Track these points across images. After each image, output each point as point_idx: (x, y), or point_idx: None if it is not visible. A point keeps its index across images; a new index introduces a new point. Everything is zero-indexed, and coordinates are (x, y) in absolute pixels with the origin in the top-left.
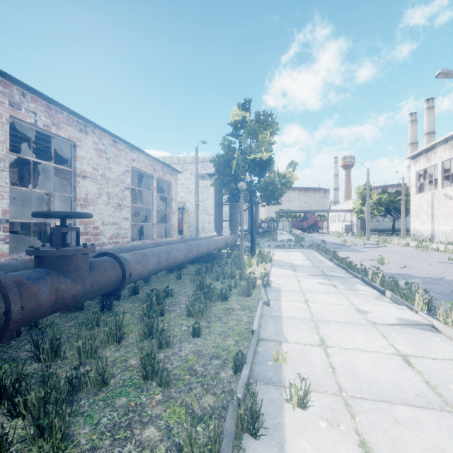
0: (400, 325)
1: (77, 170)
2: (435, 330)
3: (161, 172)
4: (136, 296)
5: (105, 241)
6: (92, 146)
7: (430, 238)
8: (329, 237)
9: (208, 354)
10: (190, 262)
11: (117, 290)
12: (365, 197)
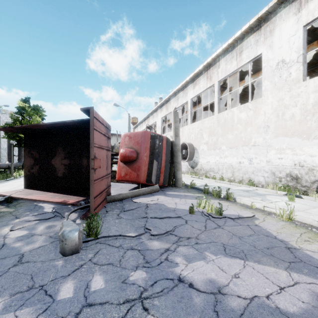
0: None
1: None
2: None
3: None
4: None
5: None
6: None
7: None
8: None
9: None
10: None
11: None
12: None
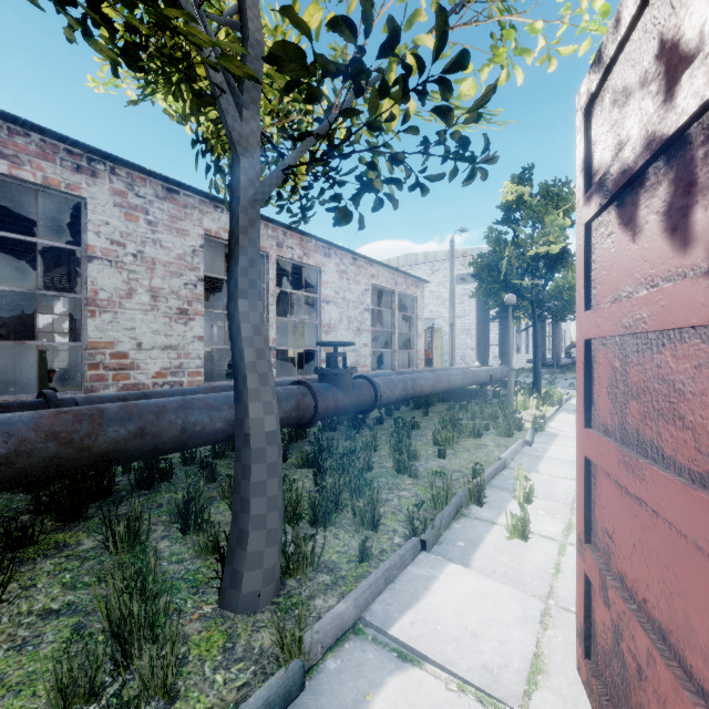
0: None
1: (322, 296)
2: None
3: (404, 285)
4: (380, 426)
5: None
6: (334, 269)
7: None
8: None
9: (451, 469)
10: (441, 400)
11: (371, 409)
12: None
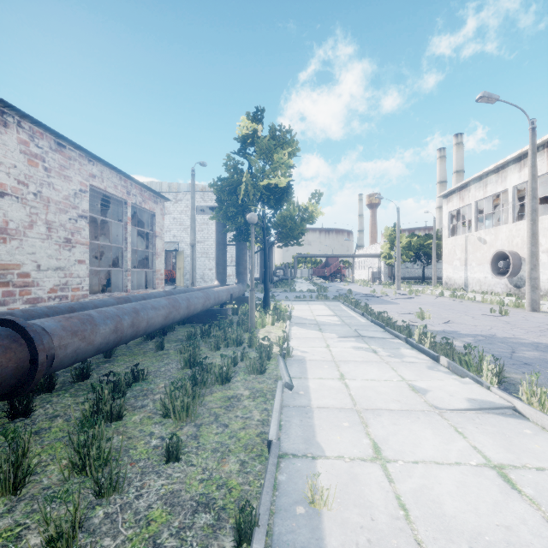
0: (473, 410)
1: None
2: (519, 414)
3: (139, 197)
4: (84, 383)
5: (41, 294)
6: (16, 147)
7: (464, 287)
8: (355, 286)
9: (190, 501)
10: (181, 322)
11: (22, 388)
12: (394, 241)
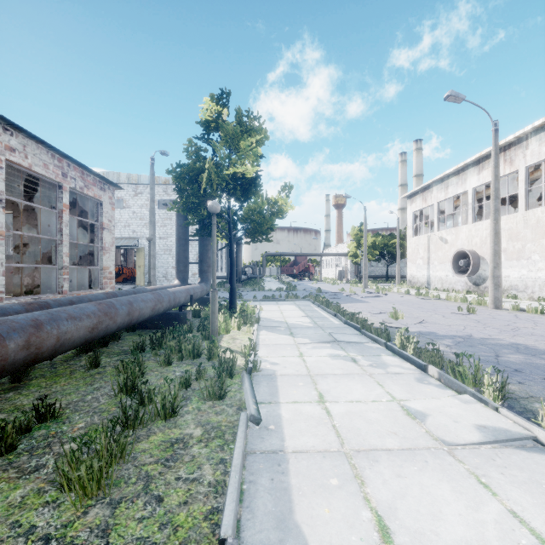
0: (488, 443)
1: None
2: (542, 446)
3: (80, 181)
4: None
5: None
6: None
7: (426, 285)
8: (323, 285)
9: None
10: (131, 328)
11: None
12: (360, 240)
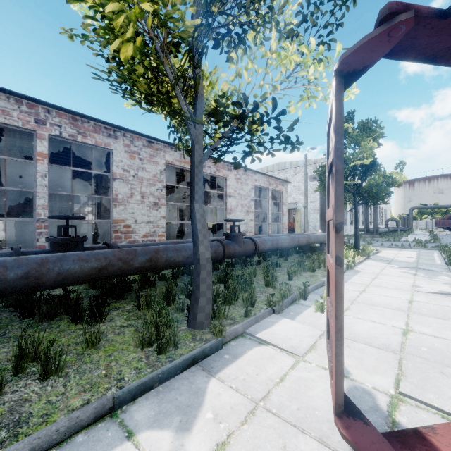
0: (436, 293)
1: (227, 193)
2: None
3: (274, 184)
4: (259, 266)
5: None
6: (233, 177)
7: None
8: None
9: (294, 285)
10: (296, 252)
11: (253, 255)
12: None
